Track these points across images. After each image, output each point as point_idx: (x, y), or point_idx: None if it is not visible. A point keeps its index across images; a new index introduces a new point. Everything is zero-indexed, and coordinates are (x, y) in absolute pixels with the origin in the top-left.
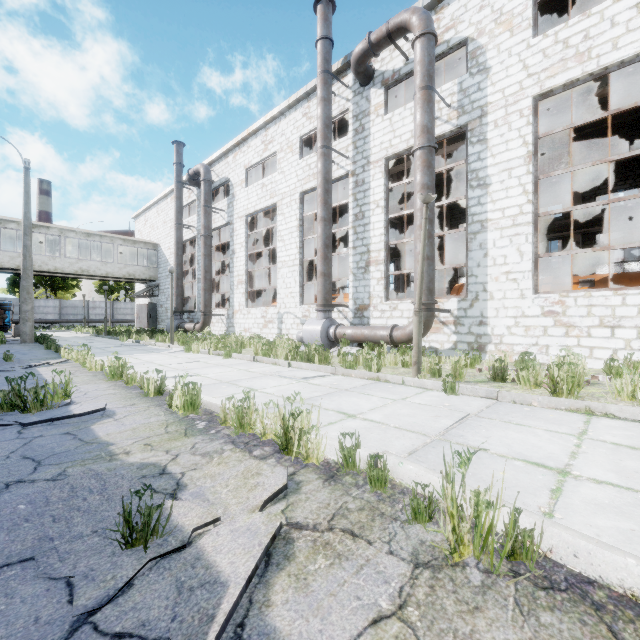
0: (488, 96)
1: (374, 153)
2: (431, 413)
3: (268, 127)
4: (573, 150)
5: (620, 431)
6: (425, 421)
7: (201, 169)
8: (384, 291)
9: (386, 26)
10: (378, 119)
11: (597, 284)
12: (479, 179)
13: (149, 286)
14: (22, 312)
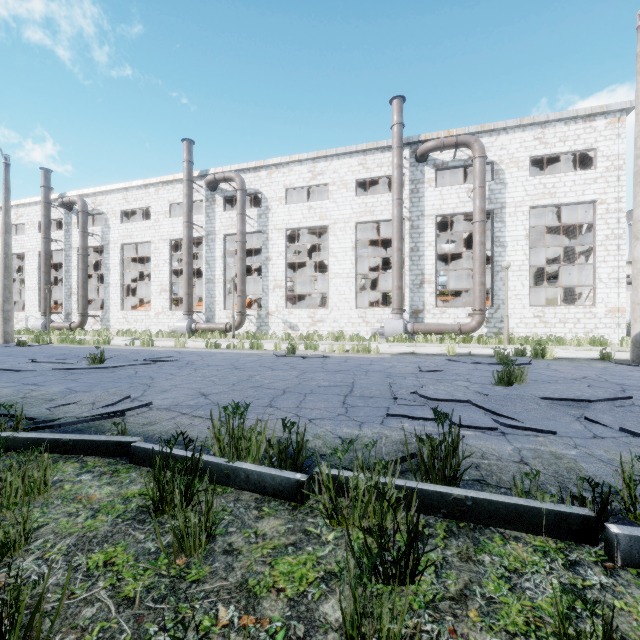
0: (110, 238)
1: (74, 244)
2: None
3: (19, 207)
4: None
5: None
6: None
7: None
8: (78, 307)
9: (69, 199)
10: (75, 229)
11: None
12: (108, 267)
13: None
14: None
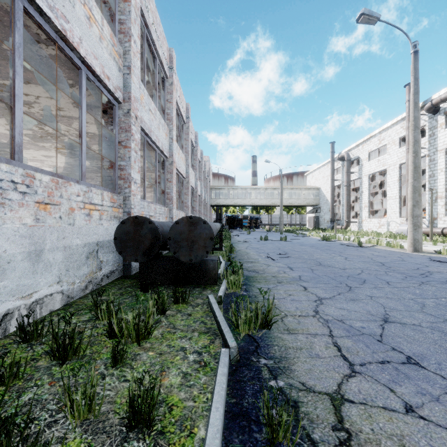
0: None
1: (439, 146)
2: None
3: (381, 133)
4: None
5: None
6: None
7: (345, 155)
8: (445, 211)
9: (439, 98)
10: (442, 130)
11: None
12: None
13: (314, 208)
14: (280, 221)
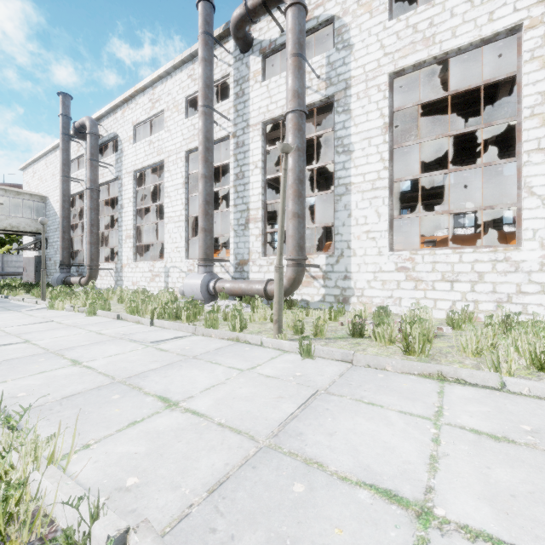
0: (351, 70)
1: (253, 117)
2: (274, 392)
3: (155, 86)
4: (419, 136)
5: (475, 406)
6: (262, 408)
7: (87, 122)
8: (262, 247)
9: None
10: (257, 85)
11: (438, 244)
12: (344, 146)
13: (37, 239)
14: None
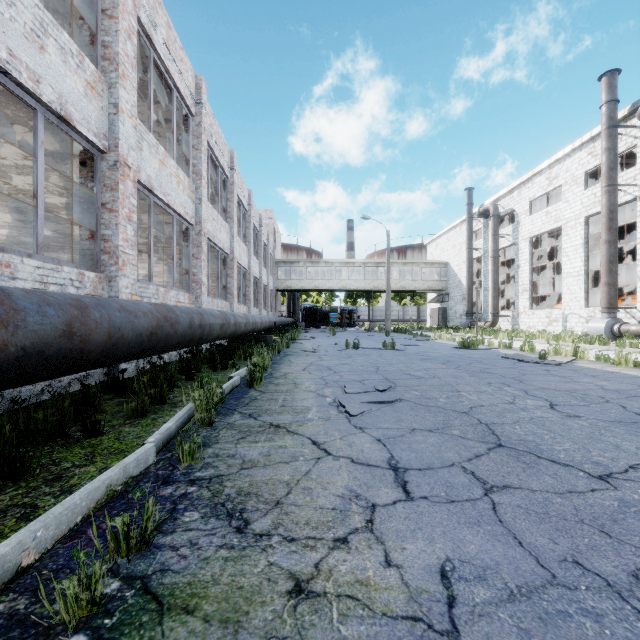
0: None
1: None
2: None
3: (552, 166)
4: None
5: None
6: None
7: (490, 208)
8: None
9: None
10: None
11: None
12: None
13: (440, 294)
14: (386, 315)
